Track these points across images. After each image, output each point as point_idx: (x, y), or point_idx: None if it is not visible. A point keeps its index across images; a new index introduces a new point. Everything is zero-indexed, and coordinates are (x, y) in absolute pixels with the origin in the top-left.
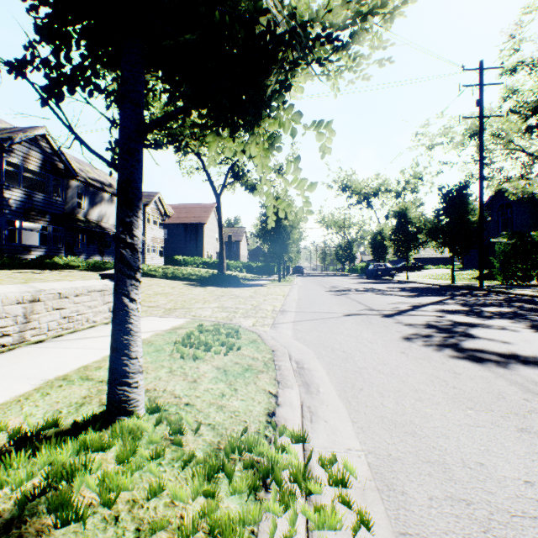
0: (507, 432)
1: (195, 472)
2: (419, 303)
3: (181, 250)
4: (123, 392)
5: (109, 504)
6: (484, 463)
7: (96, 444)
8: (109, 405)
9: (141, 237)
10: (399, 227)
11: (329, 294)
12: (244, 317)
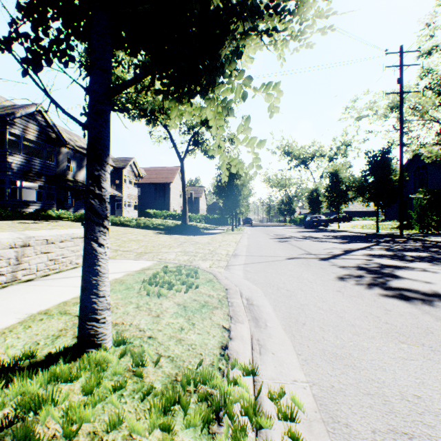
0: (439, 365)
1: (152, 406)
2: (349, 249)
3: (152, 205)
4: (92, 327)
5: (70, 437)
6: (421, 396)
7: (65, 375)
8: (80, 338)
9: (109, 189)
10: (332, 185)
11: (273, 241)
12: (202, 260)
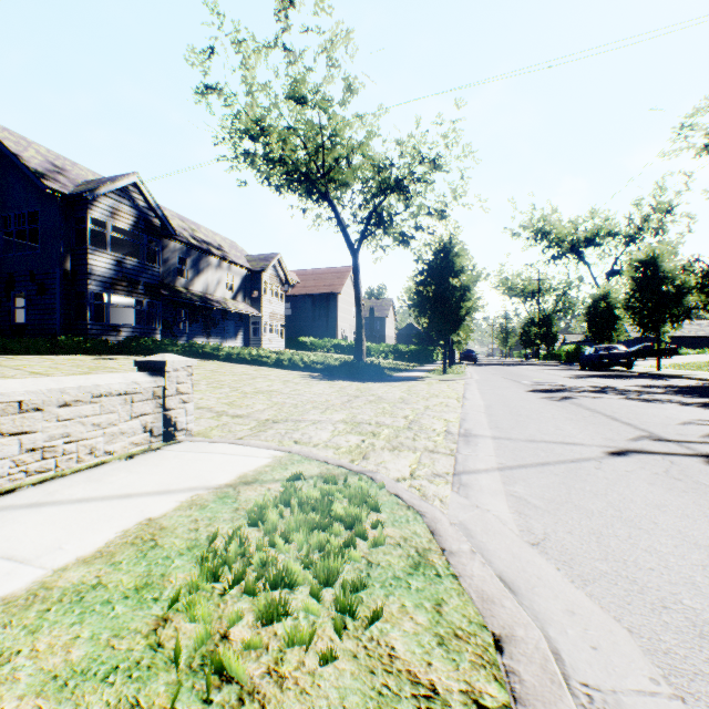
0: None
1: None
2: None
3: (308, 330)
4: None
5: None
6: None
7: None
8: None
9: None
10: (644, 286)
11: (537, 397)
12: (391, 449)
